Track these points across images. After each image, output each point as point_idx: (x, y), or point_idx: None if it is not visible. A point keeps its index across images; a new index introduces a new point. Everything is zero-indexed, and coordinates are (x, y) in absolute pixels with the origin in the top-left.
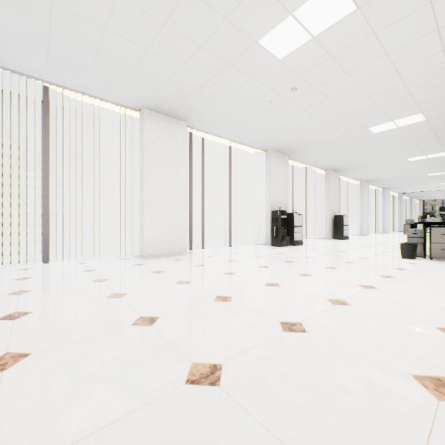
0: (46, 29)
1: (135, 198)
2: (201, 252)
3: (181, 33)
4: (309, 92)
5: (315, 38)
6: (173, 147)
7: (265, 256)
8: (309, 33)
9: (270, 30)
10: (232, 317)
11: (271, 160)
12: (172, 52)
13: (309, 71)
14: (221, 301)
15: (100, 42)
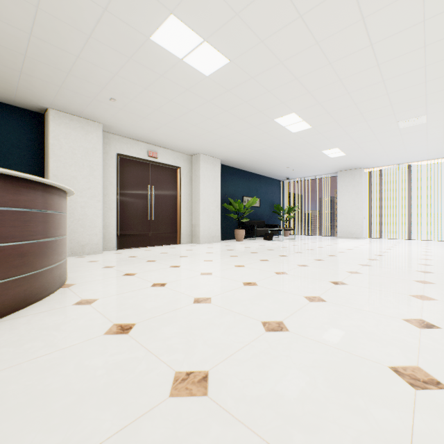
0: (405, 155)
1: None
2: None
3: None
4: None
5: None
6: None
7: None
8: None
9: None
10: None
11: None
12: None
13: None
14: None
15: (426, 151)
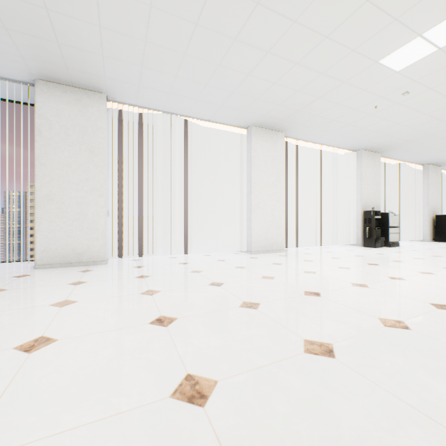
0: (205, 82)
1: (241, 202)
2: (296, 250)
3: (308, 67)
4: (422, 93)
5: (441, 49)
6: (273, 157)
7: (365, 255)
8: (435, 46)
9: (393, 51)
10: (381, 297)
11: (362, 159)
12: (295, 82)
13: (427, 76)
14: (359, 286)
15: (239, 84)
